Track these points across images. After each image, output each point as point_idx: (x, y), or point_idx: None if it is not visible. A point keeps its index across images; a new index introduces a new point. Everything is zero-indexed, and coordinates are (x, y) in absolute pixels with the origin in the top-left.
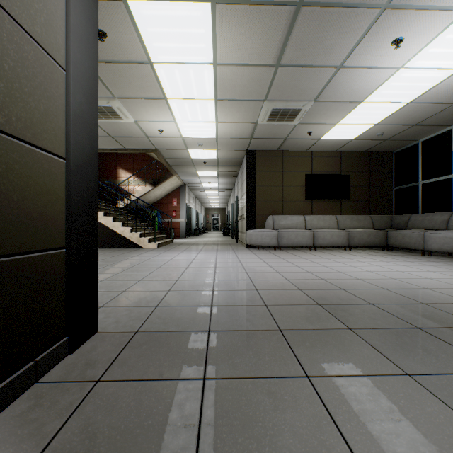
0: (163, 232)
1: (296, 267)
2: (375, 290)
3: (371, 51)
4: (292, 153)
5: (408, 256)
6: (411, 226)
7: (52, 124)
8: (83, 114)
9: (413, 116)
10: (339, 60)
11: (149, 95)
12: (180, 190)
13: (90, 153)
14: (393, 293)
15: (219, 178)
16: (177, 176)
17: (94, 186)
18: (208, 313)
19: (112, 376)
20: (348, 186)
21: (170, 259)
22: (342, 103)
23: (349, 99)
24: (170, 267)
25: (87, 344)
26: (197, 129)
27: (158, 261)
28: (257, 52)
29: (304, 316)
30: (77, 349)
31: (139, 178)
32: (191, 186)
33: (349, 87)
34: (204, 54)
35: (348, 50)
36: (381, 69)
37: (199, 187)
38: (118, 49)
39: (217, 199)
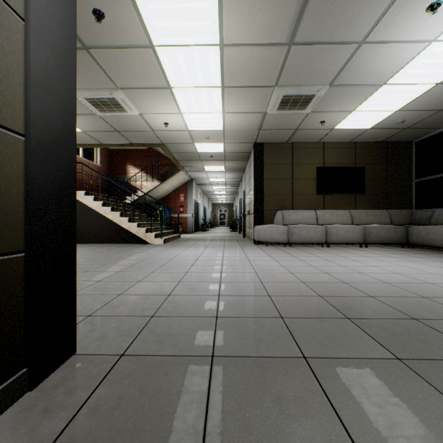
0: (170, 227)
1: (310, 267)
2: (412, 298)
3: (400, 20)
4: (303, 145)
5: (435, 255)
6: (435, 221)
7: (0, 86)
8: (52, 80)
9: (440, 100)
10: (361, 34)
11: (153, 85)
12: (187, 186)
13: (63, 132)
14: (436, 303)
15: (226, 172)
16: (184, 171)
17: (70, 173)
18: (212, 327)
19: (72, 436)
20: (363, 179)
21: (175, 256)
22: (361, 87)
23: (369, 81)
24: (174, 265)
25: (56, 373)
26: (203, 120)
27: (163, 258)
28: (269, 28)
29: (332, 336)
30: (42, 382)
31: (148, 174)
32: (198, 181)
33: (370, 67)
34: (210, 33)
35: (373, 21)
36: (409, 43)
37: (207, 183)
38: (117, 32)
39: (224, 194)
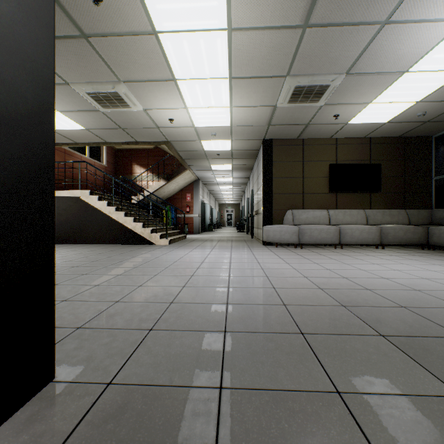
0: (176, 228)
1: (326, 271)
2: None
3: None
4: (314, 141)
5: None
6: None
7: None
8: (19, 40)
9: None
10: (385, 12)
11: (157, 77)
12: (193, 185)
13: (35, 107)
14: None
15: (234, 171)
16: (190, 170)
17: (45, 159)
18: (220, 346)
19: None
20: (379, 176)
21: (180, 257)
22: (381, 75)
23: (390, 69)
24: (178, 267)
25: (24, 410)
26: (209, 116)
27: (167, 260)
28: (281, 8)
29: (367, 361)
30: (2, 423)
31: (154, 174)
32: (205, 181)
33: (392, 52)
34: (217, 15)
35: None
36: (439, 21)
37: (213, 182)
38: (117, 17)
39: (231, 194)
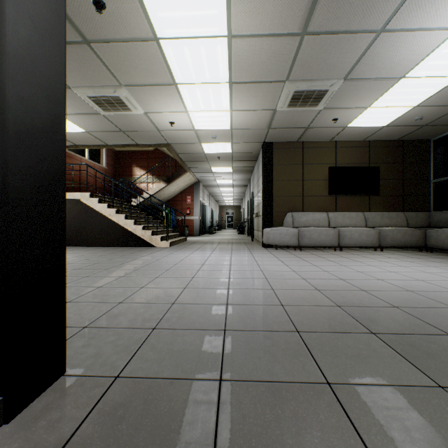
0: (176, 230)
1: (324, 273)
2: (442, 310)
3: (424, 5)
4: (314, 144)
5: None
6: None
7: None
8: (35, 60)
9: None
10: (381, 21)
11: (157, 81)
12: (194, 187)
13: (49, 121)
14: None
15: (234, 173)
16: (190, 173)
17: (58, 168)
18: (220, 343)
19: None
20: (378, 179)
21: (180, 260)
22: (378, 81)
23: (387, 75)
24: (179, 269)
25: (40, 400)
26: (210, 119)
27: (168, 262)
28: (280, 17)
29: (357, 356)
30: (21, 411)
31: (154, 176)
32: (205, 183)
33: (389, 58)
34: (217, 23)
35: (394, 6)
36: (433, 30)
37: (214, 184)
38: (120, 24)
39: (232, 196)
